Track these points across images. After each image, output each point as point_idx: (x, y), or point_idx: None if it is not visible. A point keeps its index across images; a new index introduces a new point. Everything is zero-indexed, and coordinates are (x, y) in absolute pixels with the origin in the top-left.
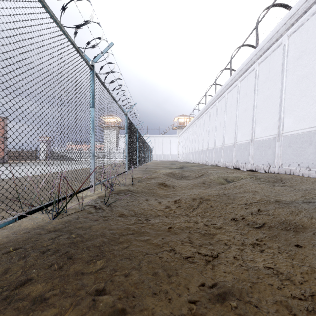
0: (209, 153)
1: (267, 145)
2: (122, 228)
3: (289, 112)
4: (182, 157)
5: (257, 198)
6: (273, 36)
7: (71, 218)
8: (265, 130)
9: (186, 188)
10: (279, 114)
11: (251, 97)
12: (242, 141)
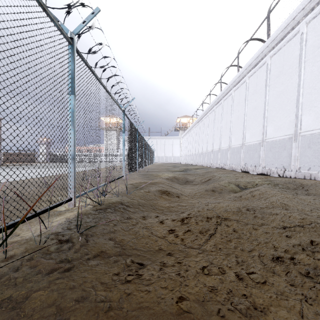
0: (214, 155)
1: (282, 146)
2: (85, 306)
3: (308, 109)
4: (185, 159)
5: (297, 218)
6: (289, 24)
7: (6, 269)
8: (278, 130)
9: (194, 198)
10: (296, 111)
11: (261, 94)
12: (251, 142)
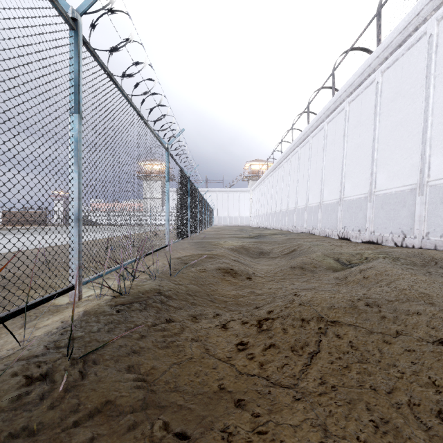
0: (298, 215)
1: (400, 201)
2: None
3: (440, 146)
4: (257, 220)
5: None
6: (410, 23)
7: None
8: (395, 177)
9: (273, 280)
10: (421, 150)
11: (368, 126)
12: (353, 196)
